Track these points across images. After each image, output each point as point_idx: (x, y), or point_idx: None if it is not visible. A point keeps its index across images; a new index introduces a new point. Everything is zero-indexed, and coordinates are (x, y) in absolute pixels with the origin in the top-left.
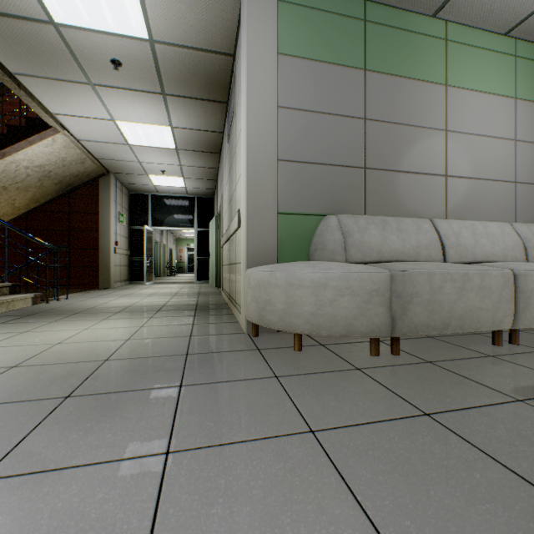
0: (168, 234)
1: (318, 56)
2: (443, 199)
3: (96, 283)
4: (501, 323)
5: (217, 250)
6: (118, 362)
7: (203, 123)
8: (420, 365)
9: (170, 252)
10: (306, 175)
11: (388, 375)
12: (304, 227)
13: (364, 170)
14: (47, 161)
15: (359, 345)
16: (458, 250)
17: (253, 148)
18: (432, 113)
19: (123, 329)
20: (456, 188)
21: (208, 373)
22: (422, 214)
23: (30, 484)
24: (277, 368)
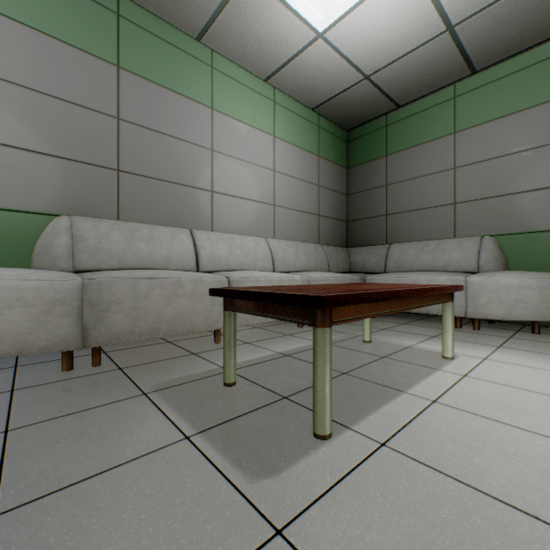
0: None
1: (50, 30)
2: (209, 213)
3: None
4: (217, 323)
5: None
6: None
7: None
8: (105, 373)
9: None
10: (31, 166)
11: (40, 392)
12: (28, 227)
13: (117, 172)
14: None
15: None
16: (212, 260)
17: None
18: (198, 130)
19: None
20: (223, 204)
21: None
22: (188, 225)
23: None
24: None
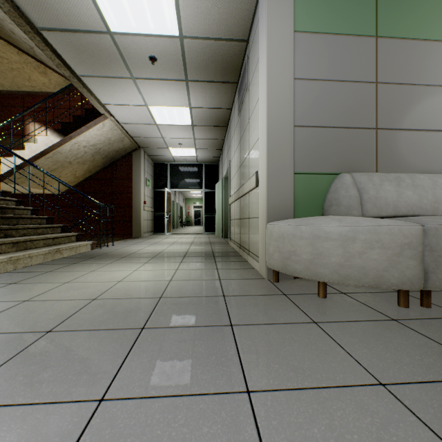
0: (179, 194)
1: (331, 29)
2: None
3: (130, 233)
4: None
5: (223, 207)
6: (171, 300)
7: (215, 102)
8: None
9: (181, 209)
10: (320, 138)
11: (431, 329)
12: (318, 185)
13: (375, 131)
14: (98, 141)
15: (381, 295)
16: None
17: (272, 117)
18: None
19: (163, 272)
20: None
21: (249, 314)
22: (435, 170)
23: (142, 408)
24: (311, 314)
